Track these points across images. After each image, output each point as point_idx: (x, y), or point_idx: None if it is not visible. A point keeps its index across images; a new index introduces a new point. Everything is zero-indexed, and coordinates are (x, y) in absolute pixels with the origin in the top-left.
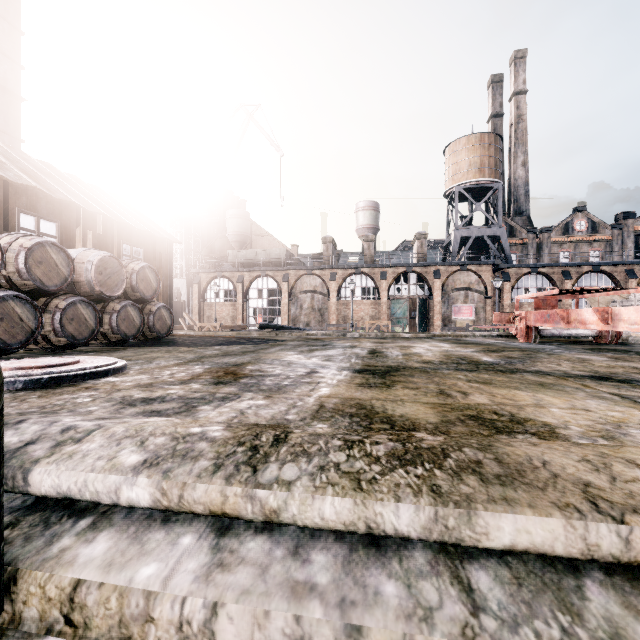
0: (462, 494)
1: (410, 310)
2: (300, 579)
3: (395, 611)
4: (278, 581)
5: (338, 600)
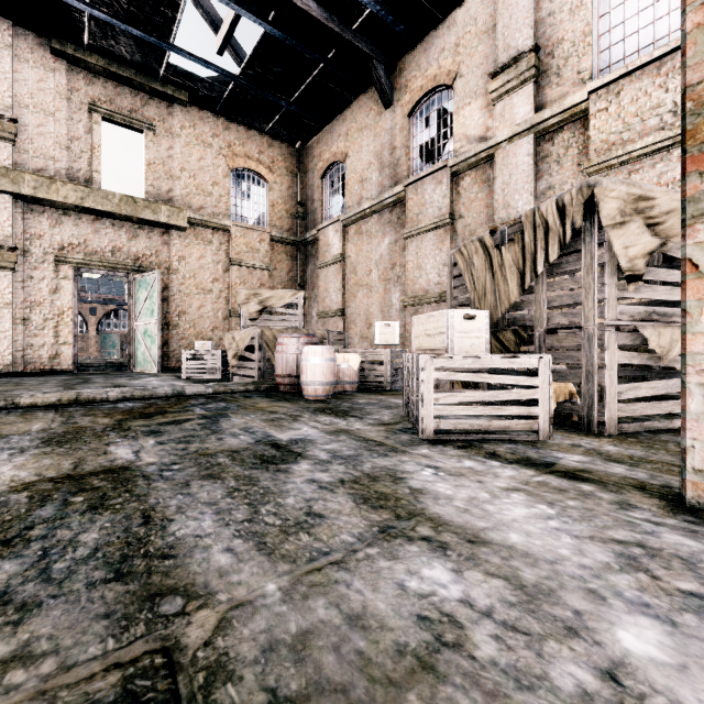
0: (108, 363)
1: (123, 343)
2: (95, 368)
3: (102, 368)
4: (94, 368)
5: (98, 368)
